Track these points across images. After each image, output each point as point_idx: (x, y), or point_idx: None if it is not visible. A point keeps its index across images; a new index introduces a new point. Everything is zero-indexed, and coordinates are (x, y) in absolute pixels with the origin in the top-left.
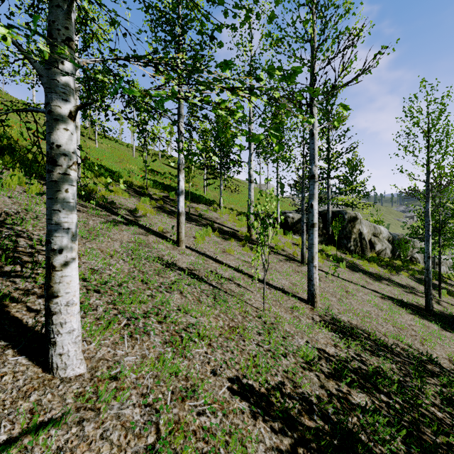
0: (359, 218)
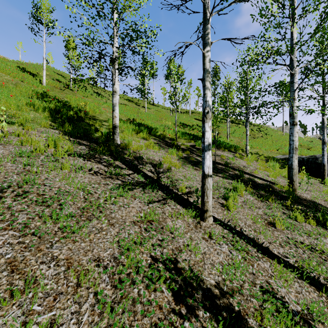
0: None
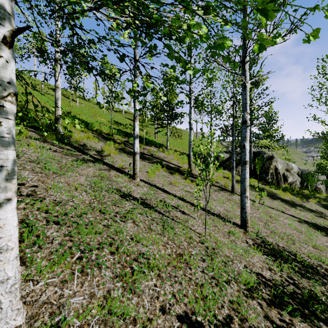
0: (275, 157)
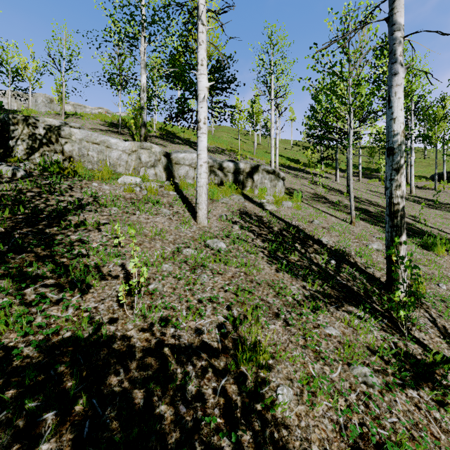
0: None
